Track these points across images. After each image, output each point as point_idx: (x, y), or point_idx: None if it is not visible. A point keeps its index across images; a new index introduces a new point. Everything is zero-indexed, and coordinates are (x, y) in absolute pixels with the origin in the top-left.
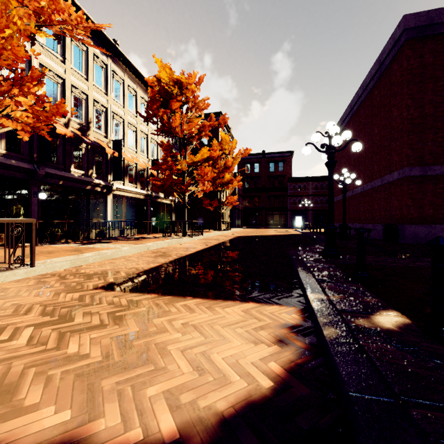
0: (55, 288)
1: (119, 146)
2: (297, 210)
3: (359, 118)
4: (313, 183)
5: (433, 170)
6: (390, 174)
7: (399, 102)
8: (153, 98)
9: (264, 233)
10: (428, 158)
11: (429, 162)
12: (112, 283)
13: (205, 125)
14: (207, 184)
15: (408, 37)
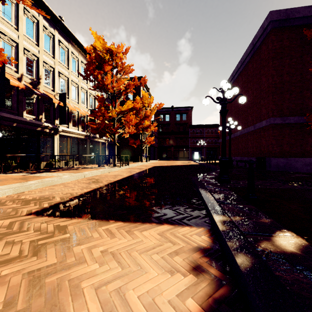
0: None
1: (64, 98)
2: (196, 147)
3: (238, 83)
4: (206, 129)
5: (289, 120)
6: (260, 122)
7: (266, 72)
8: (90, 61)
9: (173, 164)
10: (286, 111)
11: (286, 114)
12: (45, 208)
13: (130, 84)
14: (132, 128)
15: (273, 27)
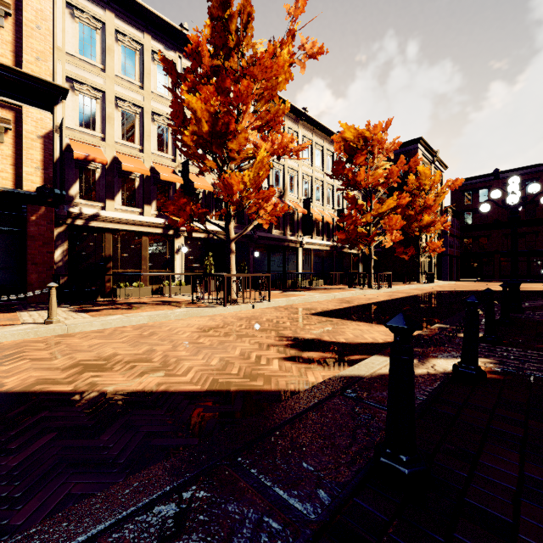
0: (286, 312)
1: (308, 204)
2: None
3: None
4: None
5: None
6: None
7: None
8: (339, 161)
9: (482, 288)
10: None
11: None
12: (314, 313)
13: (392, 172)
14: (396, 233)
15: None
